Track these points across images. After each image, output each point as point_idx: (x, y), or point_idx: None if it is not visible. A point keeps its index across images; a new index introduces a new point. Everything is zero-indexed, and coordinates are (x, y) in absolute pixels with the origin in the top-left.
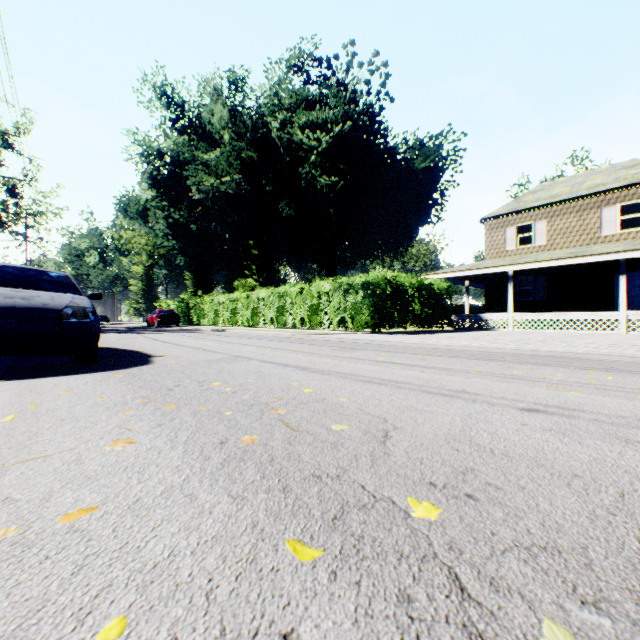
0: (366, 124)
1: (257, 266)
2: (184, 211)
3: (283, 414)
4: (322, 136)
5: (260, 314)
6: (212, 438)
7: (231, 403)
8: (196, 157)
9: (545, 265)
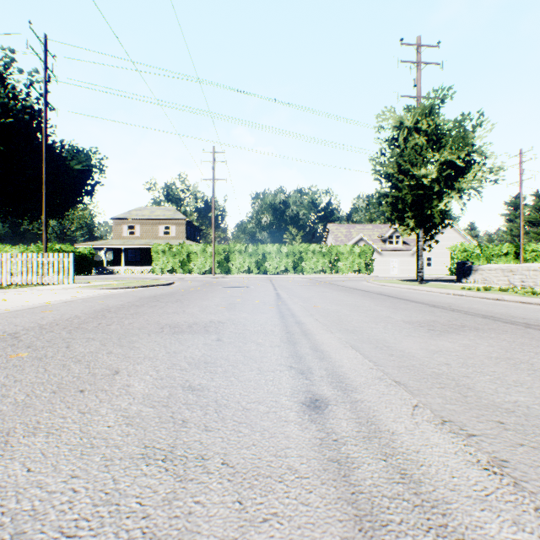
0: (28, 121)
1: None
2: None
3: None
4: None
5: None
6: None
7: None
8: None
9: (136, 247)
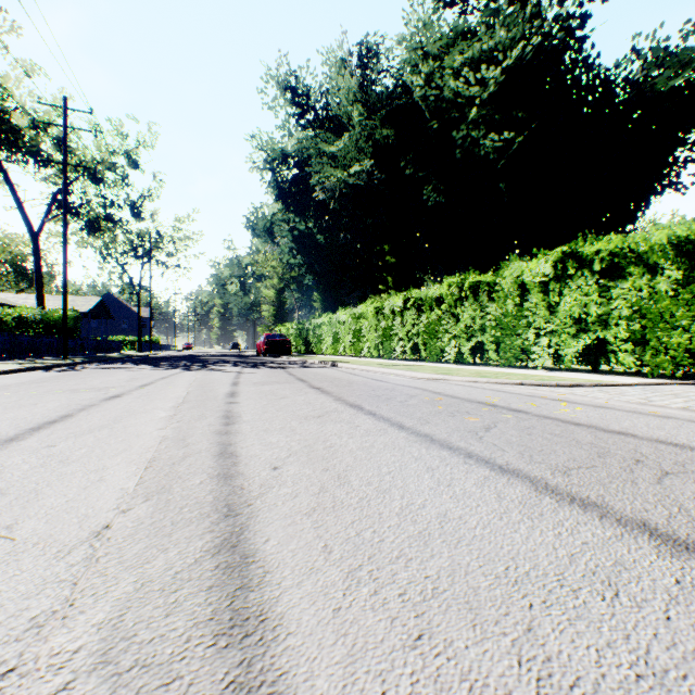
0: (560, 43)
1: (393, 278)
2: (309, 220)
3: None
4: (488, 73)
5: (395, 337)
6: None
7: None
8: (321, 151)
9: None
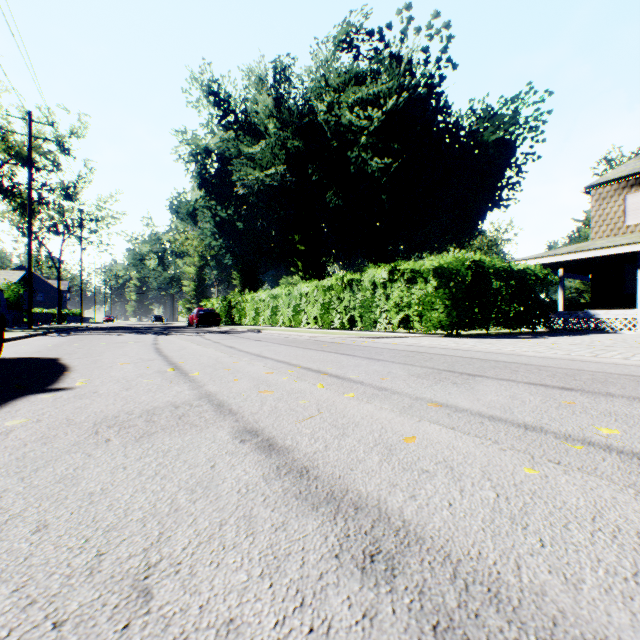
0: (424, 96)
1: (303, 262)
2: (230, 209)
3: None
4: (373, 113)
5: (302, 312)
6: None
7: None
8: (241, 152)
9: None
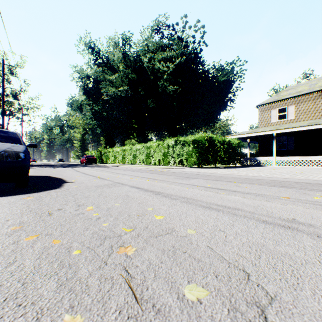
0: (193, 58)
1: (136, 133)
2: (100, 106)
3: (130, 256)
4: (170, 65)
5: (137, 157)
6: (19, 319)
7: (87, 234)
8: (106, 78)
9: (295, 130)
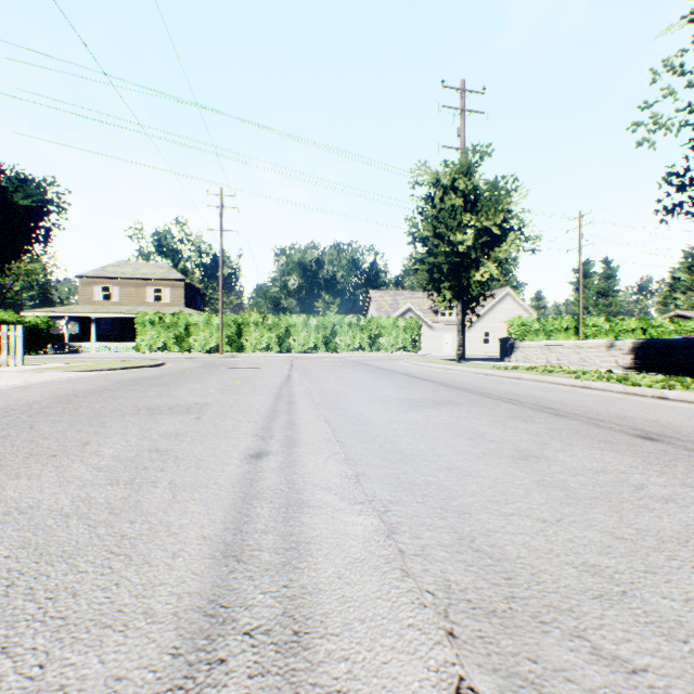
0: None
1: None
2: None
3: None
4: None
5: None
6: None
7: None
8: None
9: (114, 316)
